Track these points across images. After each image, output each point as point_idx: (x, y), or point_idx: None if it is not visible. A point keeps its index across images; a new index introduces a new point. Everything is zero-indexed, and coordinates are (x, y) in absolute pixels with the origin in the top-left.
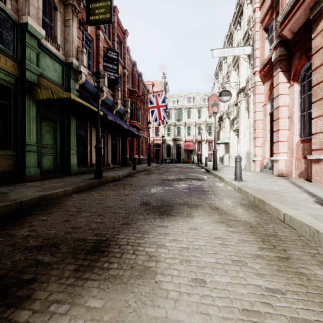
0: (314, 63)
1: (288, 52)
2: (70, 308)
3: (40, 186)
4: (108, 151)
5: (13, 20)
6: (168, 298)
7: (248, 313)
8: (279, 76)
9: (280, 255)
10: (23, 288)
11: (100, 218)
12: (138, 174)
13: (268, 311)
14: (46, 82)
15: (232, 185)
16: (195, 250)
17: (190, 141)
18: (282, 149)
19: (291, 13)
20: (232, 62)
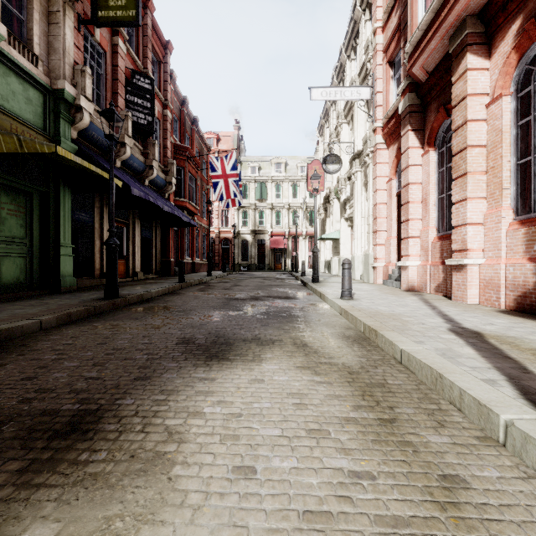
0: (454, 120)
1: (422, 101)
2: None
3: None
4: (135, 250)
5: None
6: (184, 505)
7: (312, 516)
8: (408, 137)
9: (384, 416)
10: None
11: (96, 371)
12: (186, 290)
13: (344, 509)
14: (10, 122)
15: (337, 307)
16: (251, 417)
17: (280, 235)
18: (413, 249)
19: (424, 42)
20: (344, 110)
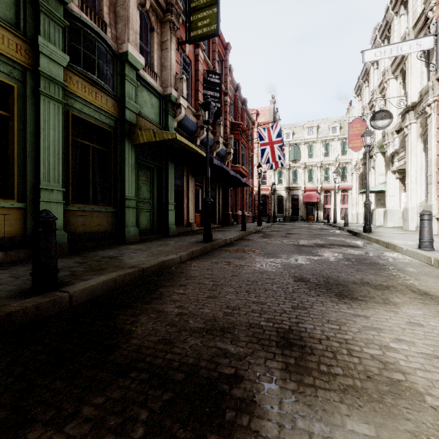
0: None
1: None
2: (328, 429)
3: (147, 250)
4: None
5: (113, 51)
6: None
7: None
8: None
9: None
10: (236, 387)
11: (254, 297)
12: (251, 237)
13: None
14: (144, 122)
15: (422, 257)
16: None
17: (312, 190)
18: None
19: None
20: (391, 66)
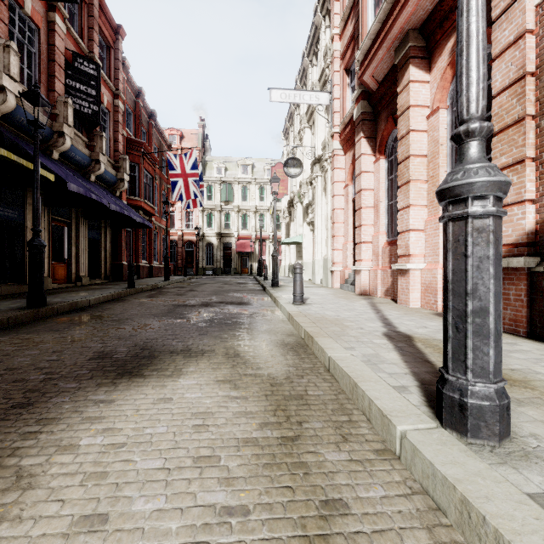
0: (399, 129)
1: (374, 109)
2: None
3: None
4: (79, 253)
5: None
6: None
7: None
8: (361, 144)
9: (288, 434)
10: None
11: None
12: (134, 296)
13: None
14: None
15: (286, 313)
16: (135, 447)
17: (247, 238)
18: (366, 254)
19: (373, 51)
20: (306, 114)
